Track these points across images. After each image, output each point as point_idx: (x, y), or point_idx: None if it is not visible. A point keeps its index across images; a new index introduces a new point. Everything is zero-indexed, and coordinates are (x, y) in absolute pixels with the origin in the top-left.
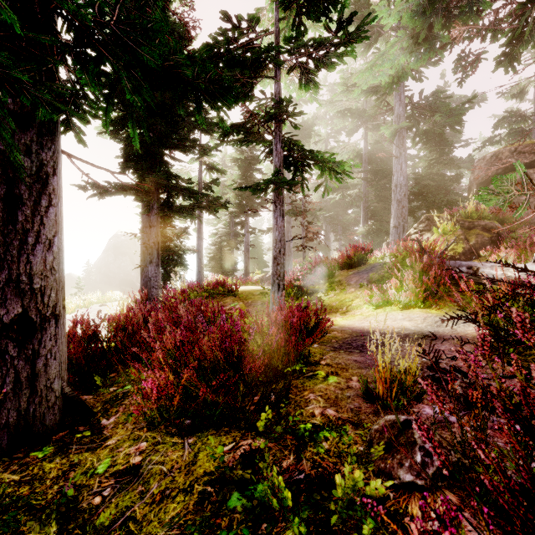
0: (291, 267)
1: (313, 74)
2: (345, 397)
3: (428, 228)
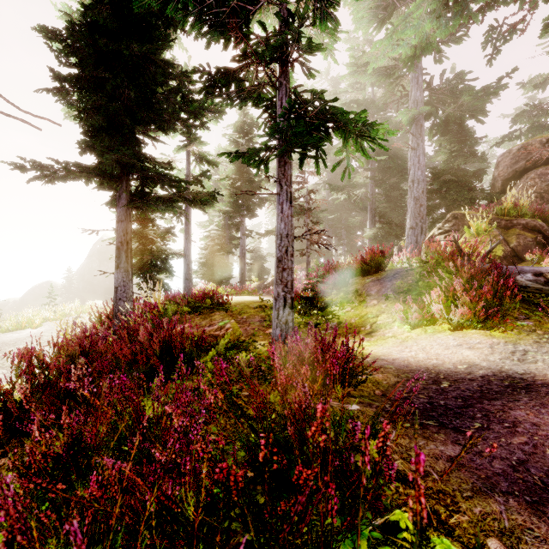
0: None
1: (334, 1)
2: None
3: (456, 228)
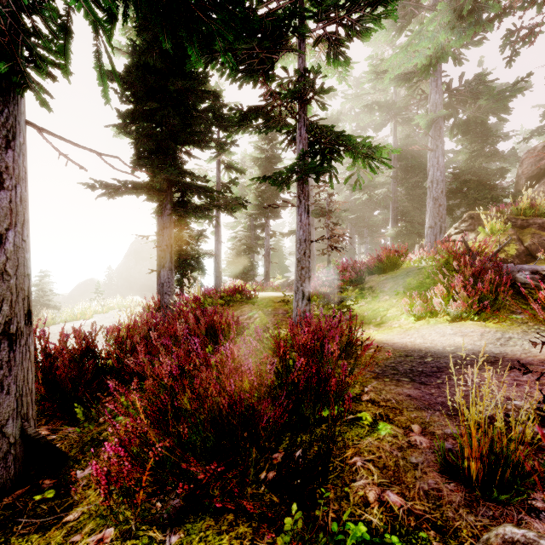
0: (314, 272)
1: (344, 45)
2: (410, 466)
3: (472, 228)
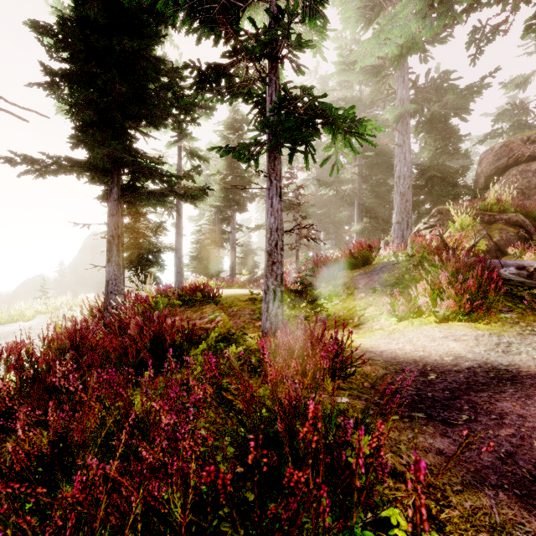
0: None
1: None
2: None
3: (441, 223)
